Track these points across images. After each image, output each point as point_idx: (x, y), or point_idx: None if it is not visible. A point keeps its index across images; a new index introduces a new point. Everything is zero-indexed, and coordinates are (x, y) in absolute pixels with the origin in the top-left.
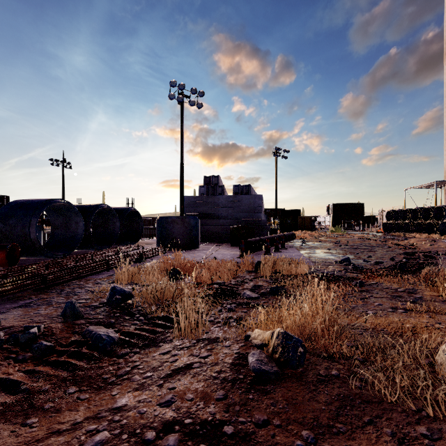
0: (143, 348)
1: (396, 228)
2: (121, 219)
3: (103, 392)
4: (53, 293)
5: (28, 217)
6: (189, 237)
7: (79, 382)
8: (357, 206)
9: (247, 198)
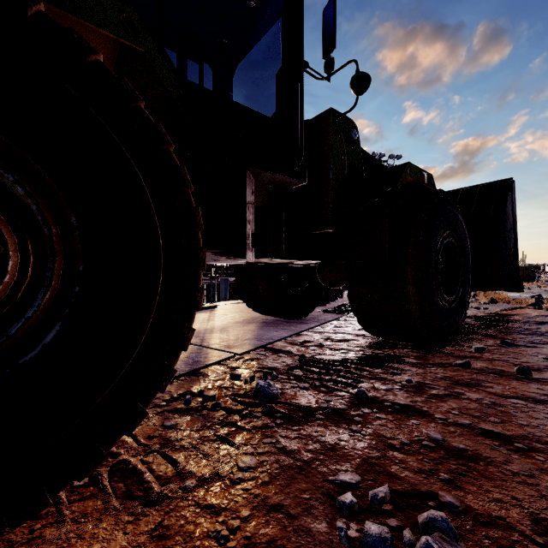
0: None
1: None
2: None
3: None
4: None
5: None
6: None
7: None
8: None
9: None
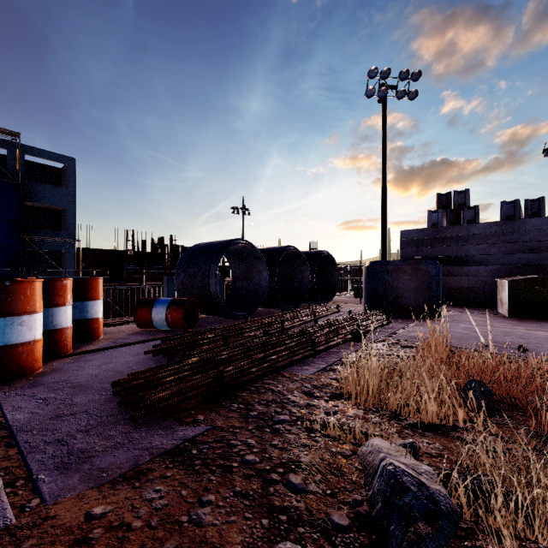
0: None
1: None
2: (311, 266)
3: None
4: (233, 414)
5: (208, 263)
6: (426, 296)
7: None
8: None
9: (537, 223)
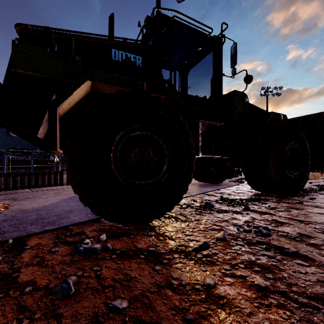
0: None
1: None
2: None
3: None
4: None
5: None
6: None
7: None
8: None
9: None
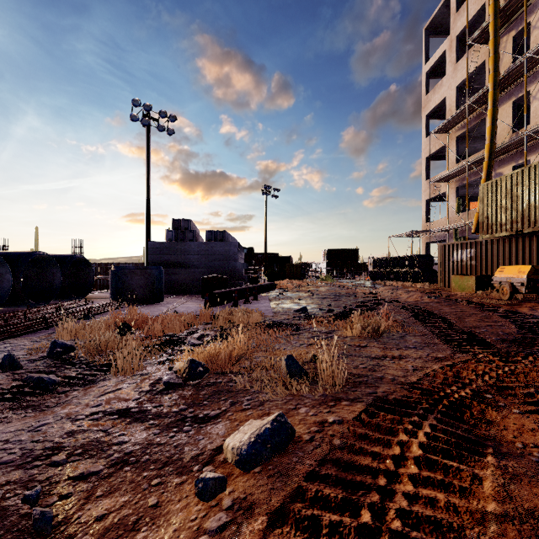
0: (83, 385)
1: (380, 277)
2: (64, 269)
3: (46, 411)
4: None
5: None
6: (151, 289)
7: (25, 406)
8: (352, 252)
9: (222, 245)
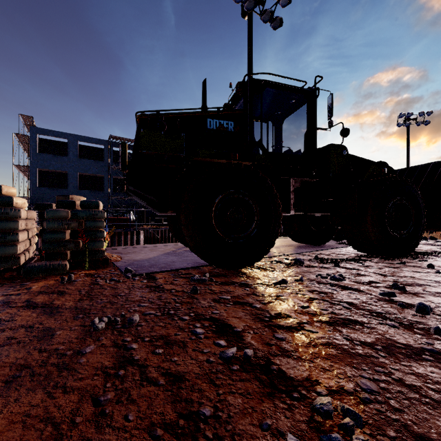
0: None
1: None
2: None
3: None
4: None
5: None
6: None
7: None
8: None
9: None
